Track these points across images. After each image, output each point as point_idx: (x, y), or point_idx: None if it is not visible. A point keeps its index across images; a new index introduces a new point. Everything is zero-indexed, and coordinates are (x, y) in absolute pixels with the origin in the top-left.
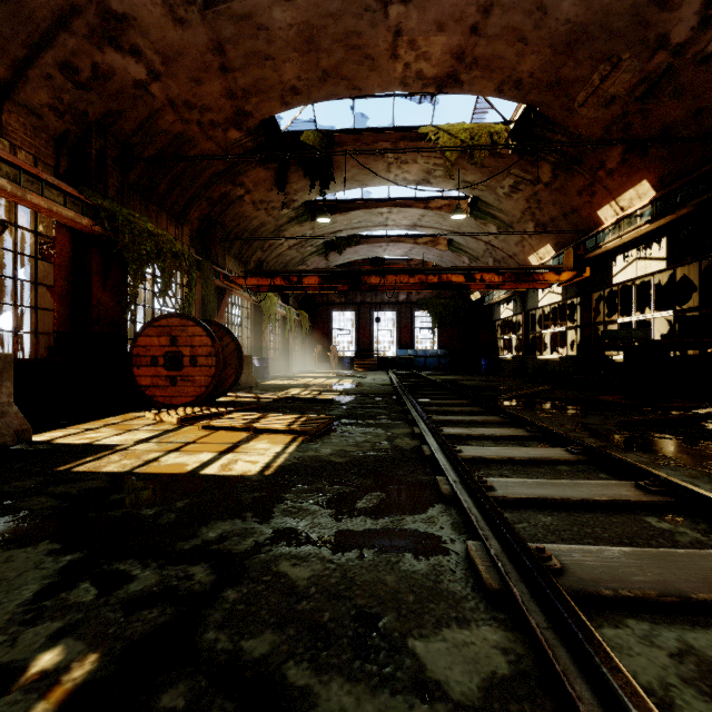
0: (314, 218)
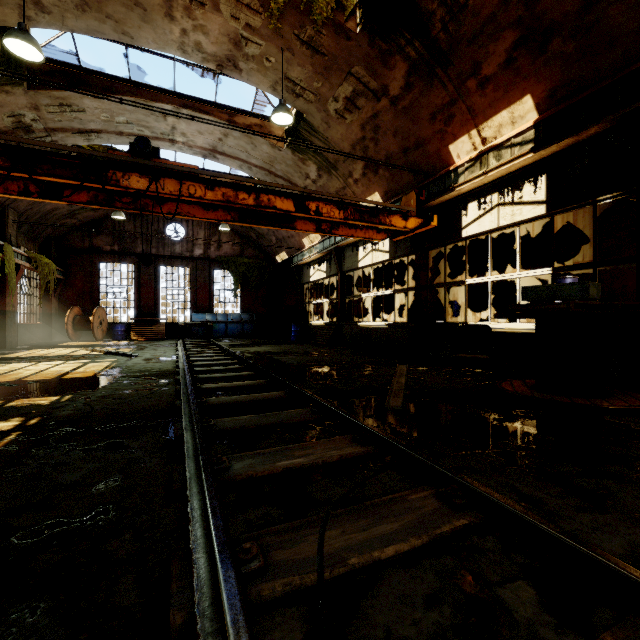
0: (34, 85)
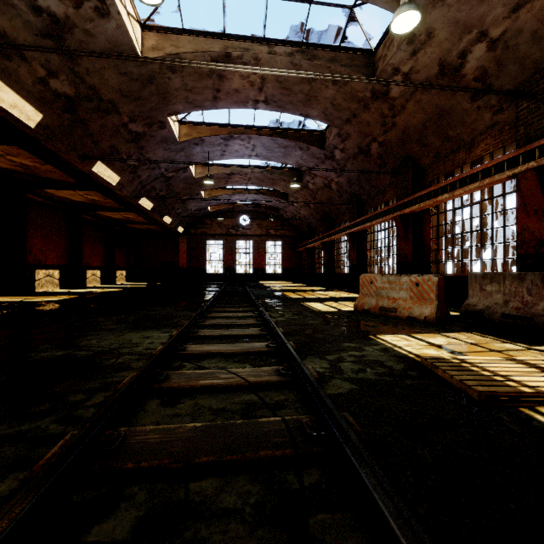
0: None
